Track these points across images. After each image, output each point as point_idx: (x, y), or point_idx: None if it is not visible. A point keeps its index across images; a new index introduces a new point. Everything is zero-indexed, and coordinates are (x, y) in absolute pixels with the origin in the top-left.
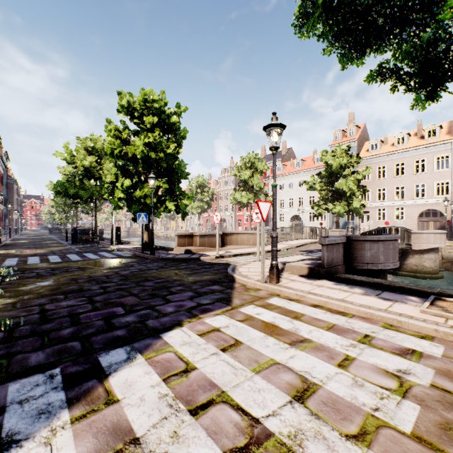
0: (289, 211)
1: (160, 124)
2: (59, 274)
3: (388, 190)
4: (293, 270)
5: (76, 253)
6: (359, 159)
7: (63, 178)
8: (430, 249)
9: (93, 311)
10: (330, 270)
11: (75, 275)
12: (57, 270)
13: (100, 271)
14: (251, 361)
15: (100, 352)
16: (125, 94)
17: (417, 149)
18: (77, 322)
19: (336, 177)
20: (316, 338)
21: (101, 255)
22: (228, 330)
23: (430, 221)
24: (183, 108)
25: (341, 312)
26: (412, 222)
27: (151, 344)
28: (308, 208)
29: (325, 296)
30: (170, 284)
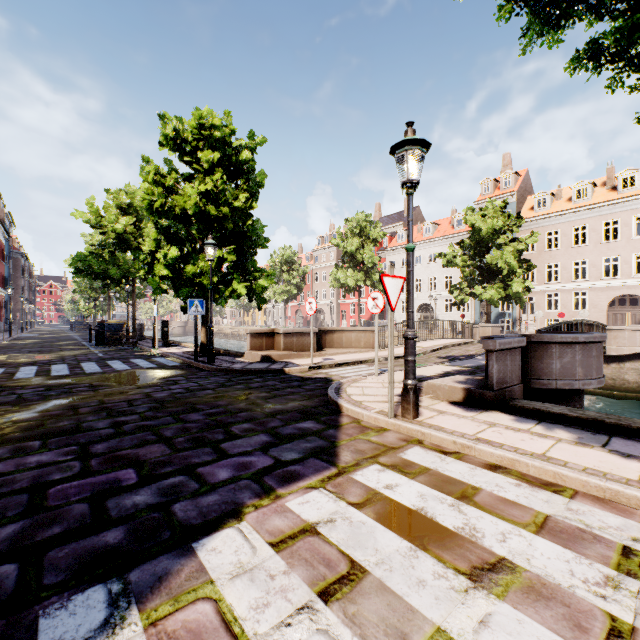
0: (415, 297)
1: (223, 164)
2: (53, 397)
3: (563, 266)
4: (437, 393)
5: (96, 361)
6: (521, 221)
7: (86, 250)
8: (635, 354)
9: (78, 479)
10: (502, 394)
11: (78, 400)
12: (55, 389)
13: (122, 392)
14: (391, 637)
15: (50, 601)
16: (171, 118)
17: (606, 206)
18: (38, 506)
19: (487, 247)
20: (523, 558)
21: (133, 364)
22: (334, 532)
23: (627, 312)
24: (259, 139)
25: (548, 483)
26: (599, 314)
27: (169, 573)
28: (444, 293)
29: (510, 448)
30: (231, 417)
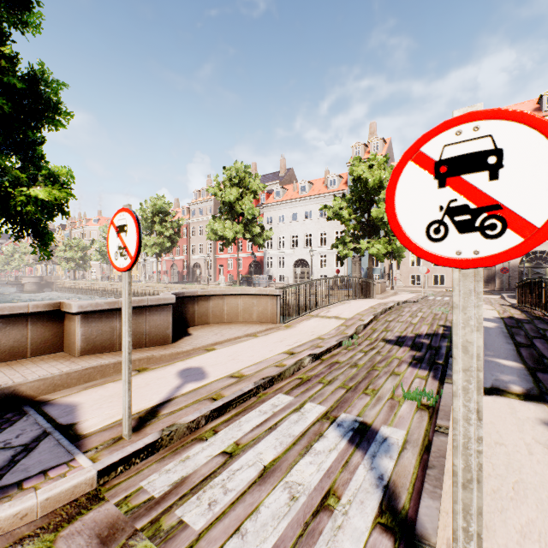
0: (292, 253)
1: None
2: None
3: None
4: None
5: None
6: None
7: None
8: None
9: None
10: None
11: None
12: None
13: None
14: None
15: None
16: None
17: None
18: None
19: (370, 201)
20: None
21: None
22: None
23: None
24: None
25: None
26: None
27: None
28: (319, 249)
29: None
30: None
